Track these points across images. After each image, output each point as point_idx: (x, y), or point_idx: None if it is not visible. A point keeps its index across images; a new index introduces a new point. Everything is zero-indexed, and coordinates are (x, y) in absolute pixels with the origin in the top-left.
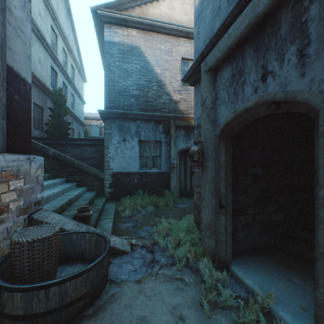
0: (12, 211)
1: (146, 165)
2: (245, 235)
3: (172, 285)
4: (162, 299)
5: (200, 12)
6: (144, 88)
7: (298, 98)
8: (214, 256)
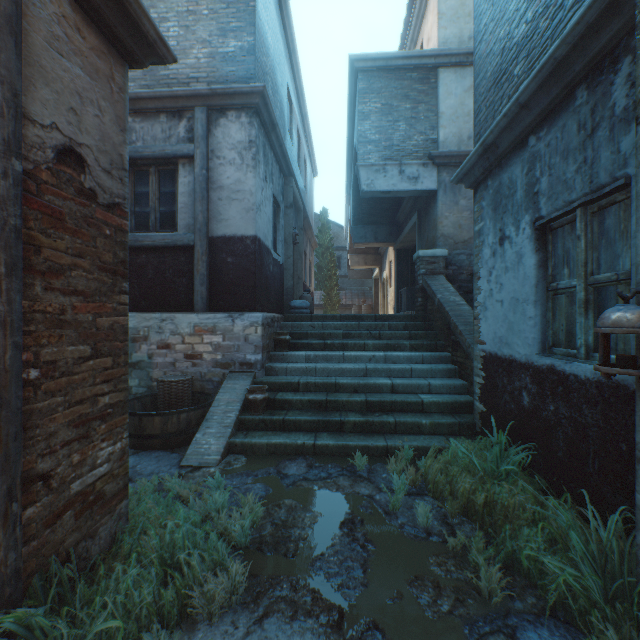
0: (207, 361)
1: (569, 334)
2: None
3: None
4: None
5: None
6: None
7: None
8: None
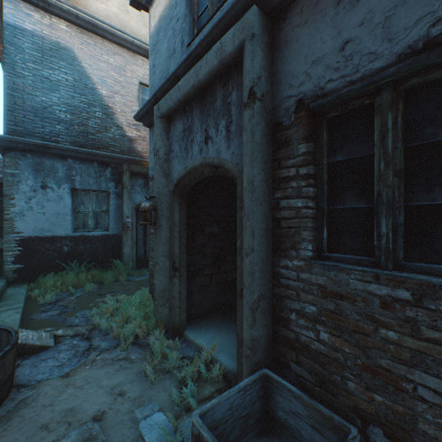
0: None
1: (84, 225)
2: (203, 298)
3: (114, 367)
4: (98, 384)
5: (156, 43)
6: (81, 112)
7: (226, 166)
8: (168, 326)
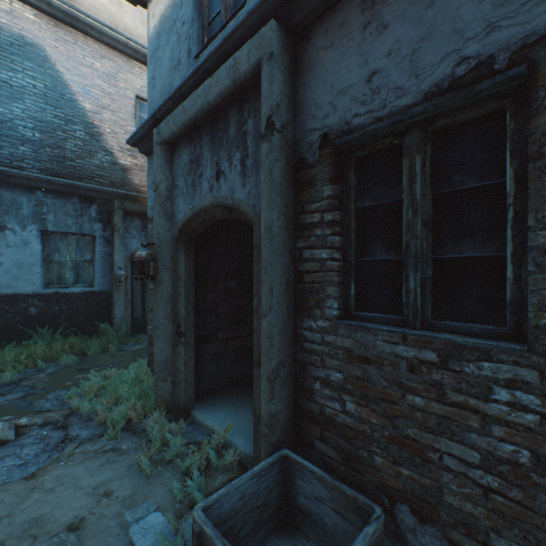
0: None
1: (60, 279)
2: (216, 369)
3: (99, 461)
4: (76, 485)
5: (157, 49)
6: (55, 130)
7: (242, 208)
8: (172, 405)
